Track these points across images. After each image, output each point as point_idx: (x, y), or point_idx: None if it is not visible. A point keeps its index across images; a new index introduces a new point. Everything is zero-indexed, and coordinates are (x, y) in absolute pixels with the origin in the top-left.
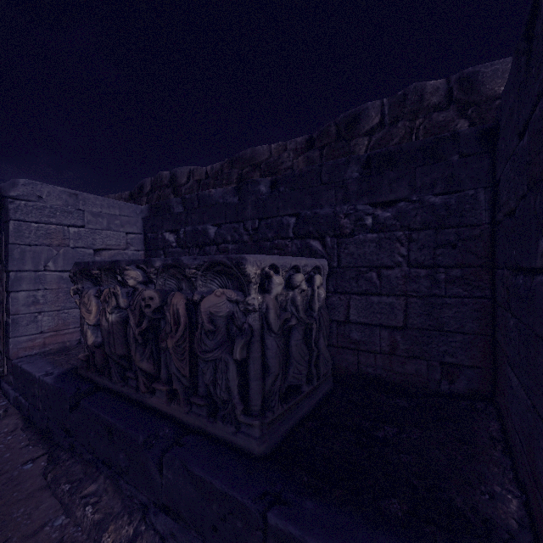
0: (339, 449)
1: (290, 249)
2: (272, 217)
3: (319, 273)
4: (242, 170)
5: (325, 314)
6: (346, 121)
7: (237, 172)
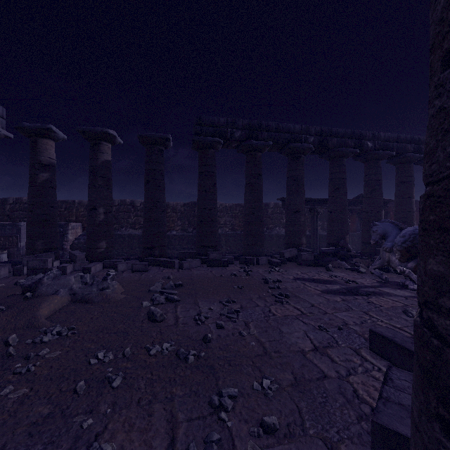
0: None
1: None
2: None
3: None
4: None
5: None
6: (4, 200)
7: None
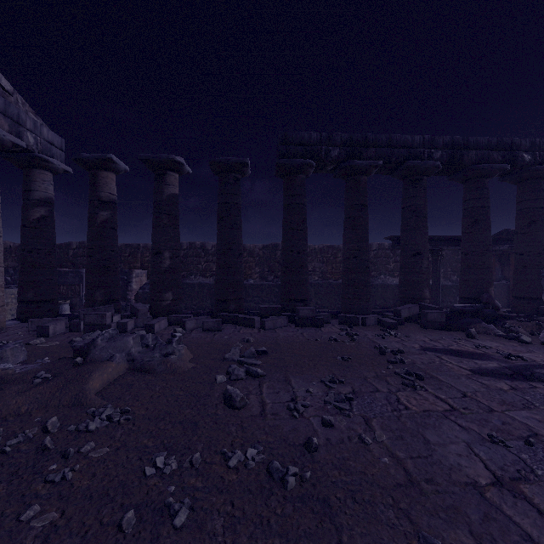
0: None
1: None
2: None
3: None
4: None
5: None
6: (67, 245)
7: None
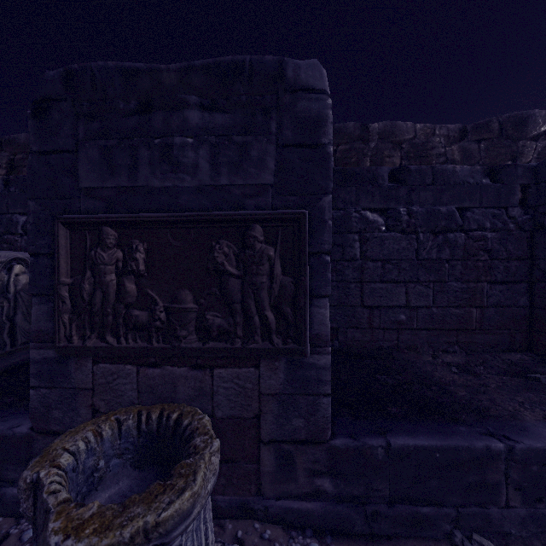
0: (3, 385)
1: (20, 244)
2: (3, 214)
3: (27, 264)
4: (14, 155)
5: (26, 296)
6: None
7: (7, 156)
